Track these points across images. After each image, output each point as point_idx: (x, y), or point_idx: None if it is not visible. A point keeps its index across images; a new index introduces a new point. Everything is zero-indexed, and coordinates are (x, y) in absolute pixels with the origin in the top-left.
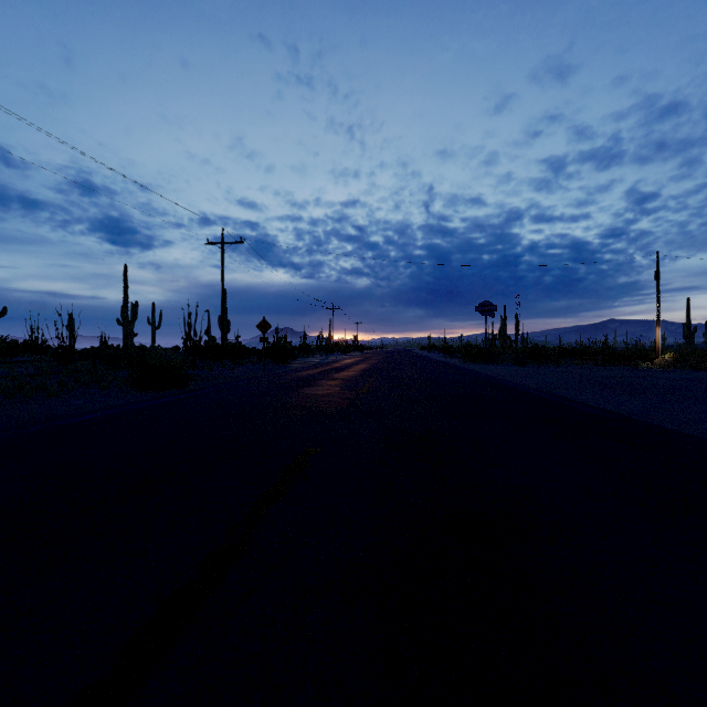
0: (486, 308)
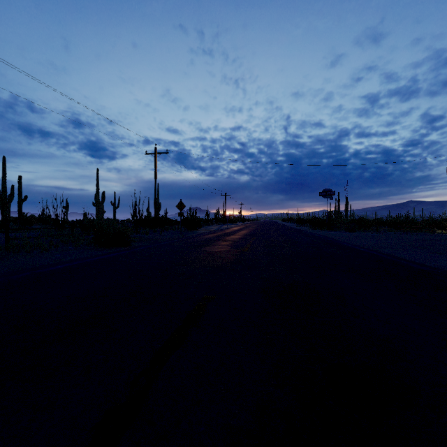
0: (327, 193)
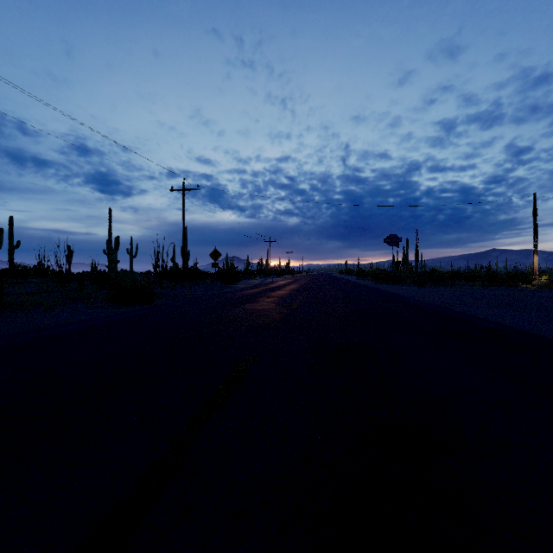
0: (393, 240)
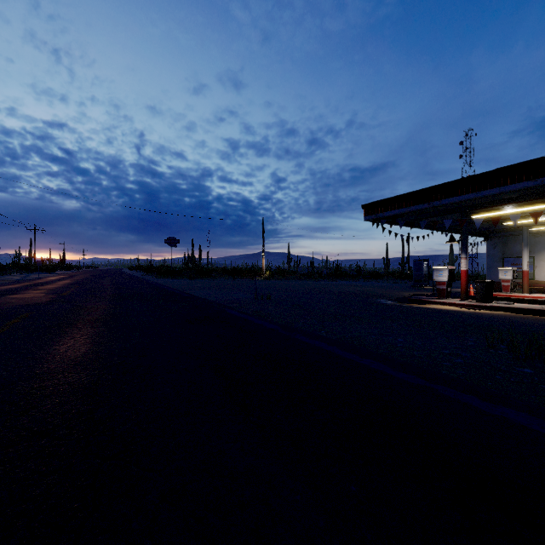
0: (172, 241)
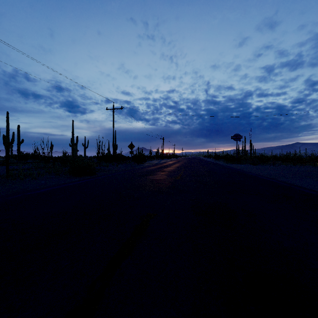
0: (237, 137)
